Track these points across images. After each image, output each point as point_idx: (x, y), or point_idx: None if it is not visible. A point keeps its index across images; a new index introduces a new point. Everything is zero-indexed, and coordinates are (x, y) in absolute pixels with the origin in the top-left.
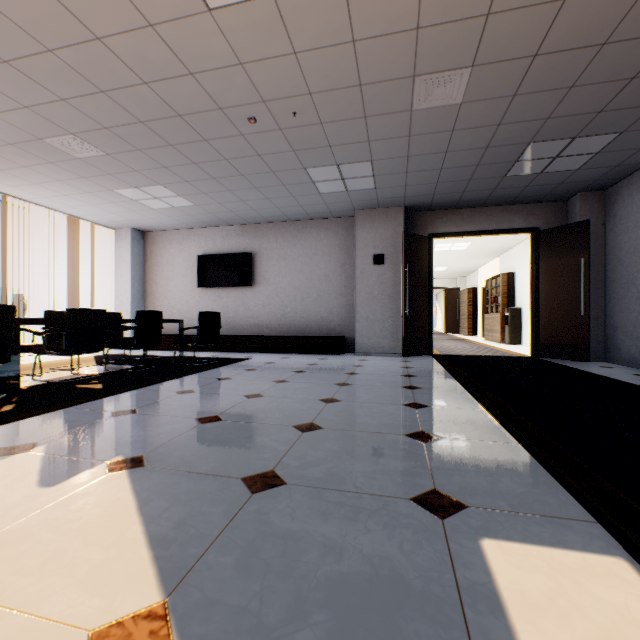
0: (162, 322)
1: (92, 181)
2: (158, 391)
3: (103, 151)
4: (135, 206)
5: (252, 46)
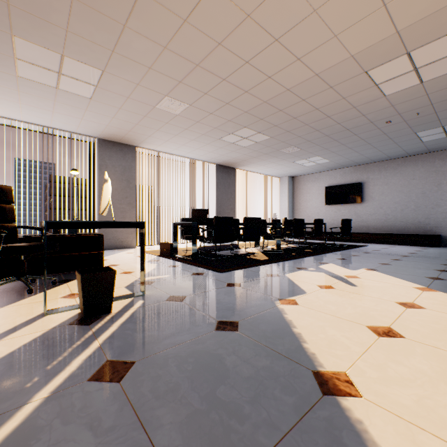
0: (322, 224)
1: (286, 160)
2: (341, 254)
3: (300, 149)
4: (297, 166)
5: (401, 99)
